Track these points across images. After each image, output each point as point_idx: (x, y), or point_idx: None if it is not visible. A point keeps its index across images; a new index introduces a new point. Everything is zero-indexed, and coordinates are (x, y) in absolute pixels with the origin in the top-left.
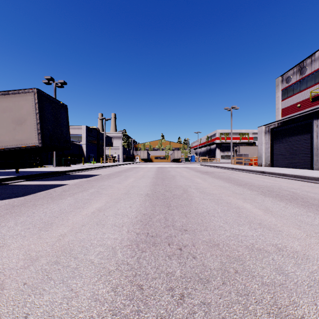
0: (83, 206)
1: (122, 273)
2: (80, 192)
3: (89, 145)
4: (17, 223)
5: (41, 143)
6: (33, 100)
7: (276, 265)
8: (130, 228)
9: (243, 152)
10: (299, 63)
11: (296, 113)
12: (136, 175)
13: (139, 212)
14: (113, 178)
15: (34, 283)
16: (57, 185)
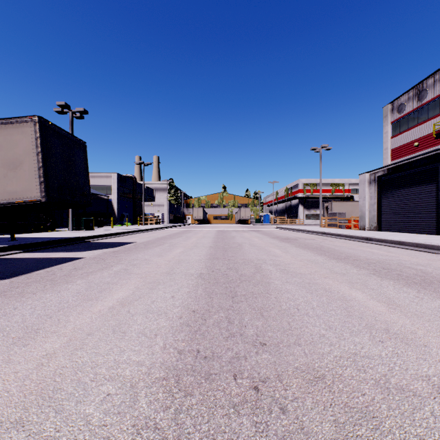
0: (99, 296)
1: None
2: (99, 271)
3: (122, 200)
4: None
5: (44, 197)
6: (32, 134)
7: None
8: (168, 340)
9: (337, 210)
10: (416, 84)
11: (412, 155)
12: (186, 243)
13: (186, 307)
14: (152, 247)
15: None
16: (67, 259)
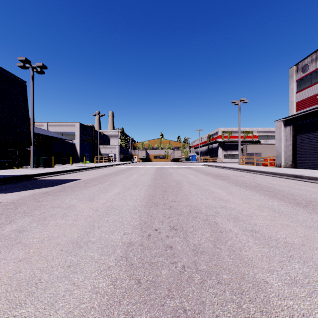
0: None
1: None
2: None
3: (83, 143)
4: None
5: None
6: None
7: None
8: None
9: (251, 151)
10: None
11: (315, 106)
12: (126, 181)
13: None
14: (90, 186)
15: None
16: None
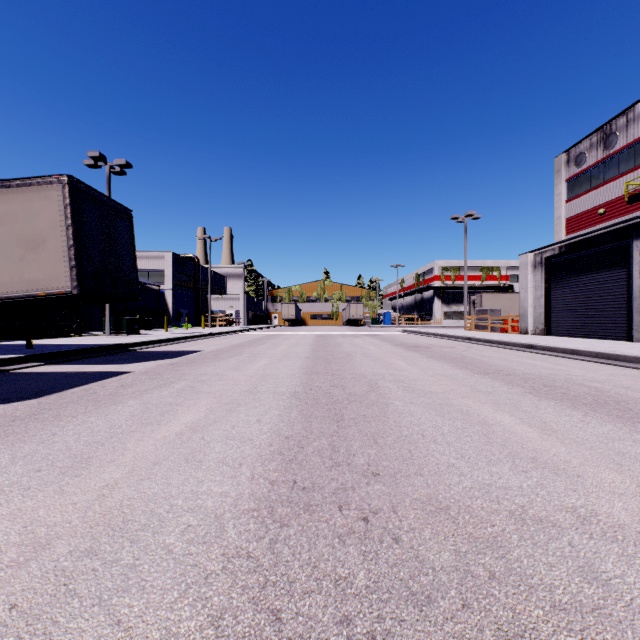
0: (161, 420)
1: (235, 579)
2: (156, 389)
3: (178, 291)
4: (15, 457)
5: (76, 288)
6: (60, 200)
7: (580, 559)
8: (256, 470)
9: (489, 305)
10: (602, 126)
11: (596, 227)
12: (272, 353)
13: (277, 433)
14: (225, 358)
15: (33, 606)
16: (110, 374)
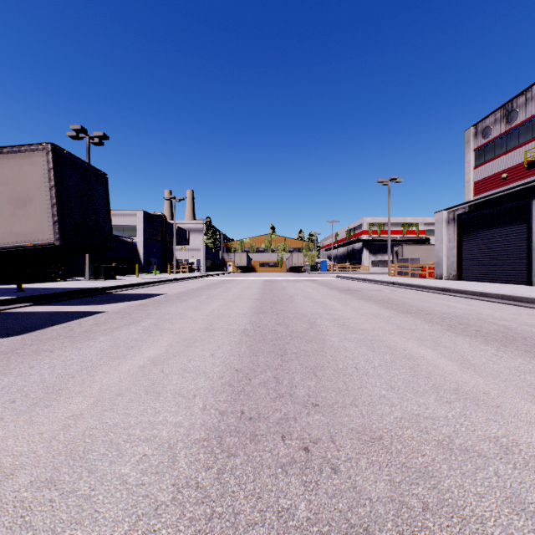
0: (126, 354)
1: (183, 510)
2: (125, 327)
3: (148, 243)
4: None
5: (58, 240)
6: (44, 165)
7: (507, 489)
8: (208, 401)
9: (409, 255)
10: (505, 104)
11: (499, 189)
12: (226, 295)
13: (228, 366)
14: (186, 300)
15: None
16: (86, 313)
